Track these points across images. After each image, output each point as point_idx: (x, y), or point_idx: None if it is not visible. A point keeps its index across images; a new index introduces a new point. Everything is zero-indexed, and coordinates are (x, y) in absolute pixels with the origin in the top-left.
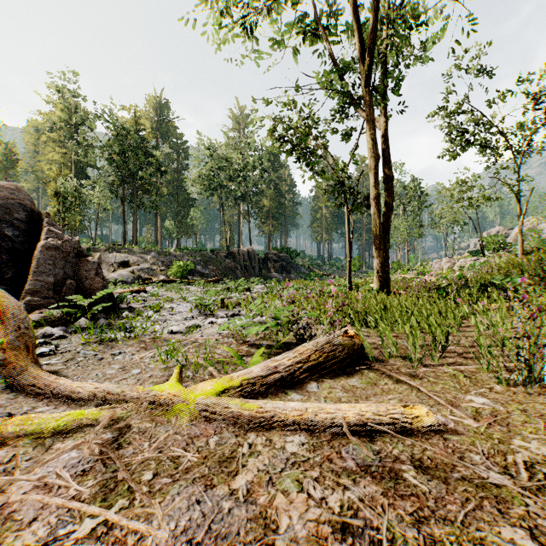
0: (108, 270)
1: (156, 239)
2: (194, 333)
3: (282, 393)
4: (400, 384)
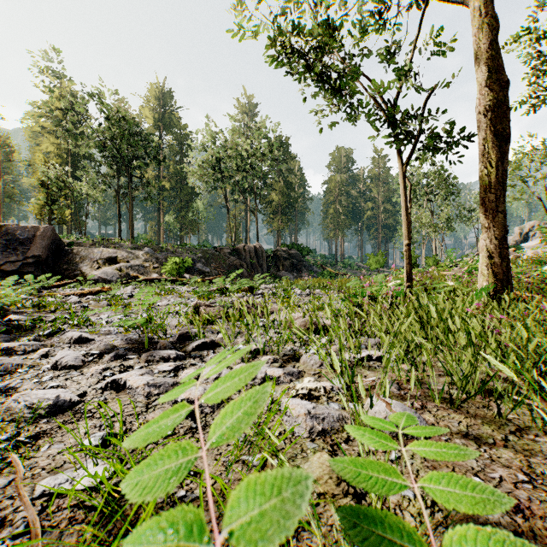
0: (91, 266)
1: (158, 236)
2: None
3: None
4: None
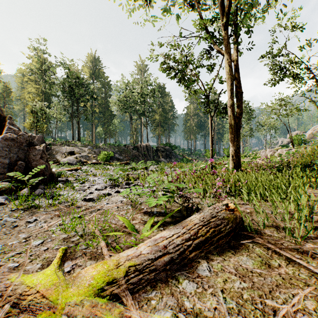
0: (61, 156)
1: (92, 138)
2: (103, 201)
3: (173, 279)
4: (294, 265)
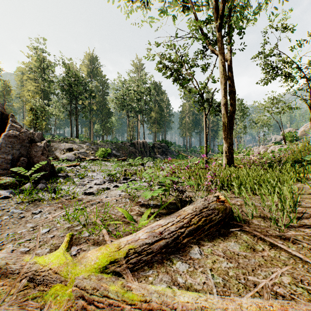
0: (60, 153)
1: (90, 135)
2: (102, 195)
3: (167, 261)
4: (276, 249)
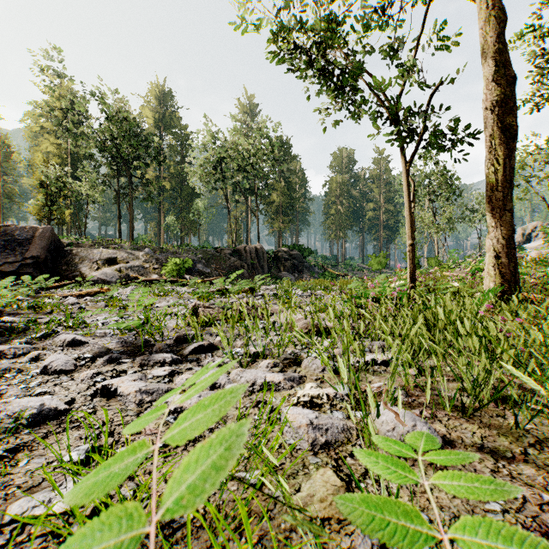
0: (91, 267)
1: (159, 237)
2: None
3: None
4: None
